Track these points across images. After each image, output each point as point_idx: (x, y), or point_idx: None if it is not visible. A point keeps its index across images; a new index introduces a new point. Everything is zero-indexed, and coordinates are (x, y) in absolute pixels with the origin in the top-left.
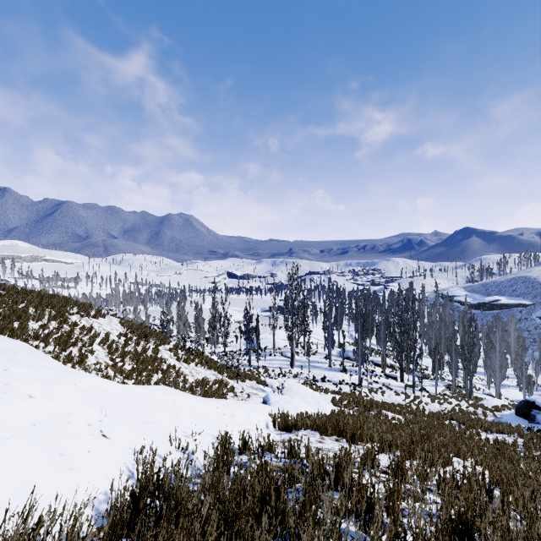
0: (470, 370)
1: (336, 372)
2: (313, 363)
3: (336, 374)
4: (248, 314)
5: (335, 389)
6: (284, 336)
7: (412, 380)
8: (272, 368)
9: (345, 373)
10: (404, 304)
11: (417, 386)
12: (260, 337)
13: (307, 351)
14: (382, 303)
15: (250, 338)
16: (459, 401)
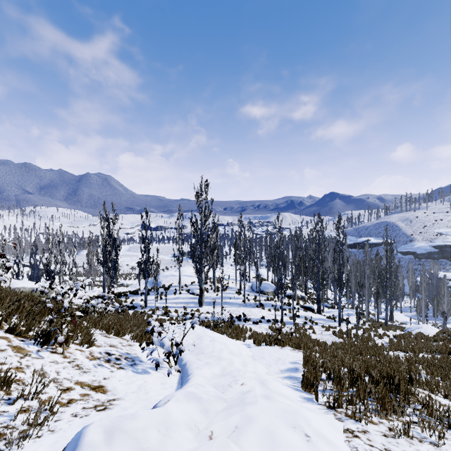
0: (386, 296)
1: (251, 308)
2: (224, 300)
3: (252, 310)
4: (143, 240)
5: (257, 330)
6: (192, 272)
7: (338, 311)
8: (175, 309)
9: (262, 308)
10: (315, 234)
11: (335, 317)
12: (165, 275)
13: (217, 286)
14: (294, 234)
15: (147, 272)
16: (387, 331)
